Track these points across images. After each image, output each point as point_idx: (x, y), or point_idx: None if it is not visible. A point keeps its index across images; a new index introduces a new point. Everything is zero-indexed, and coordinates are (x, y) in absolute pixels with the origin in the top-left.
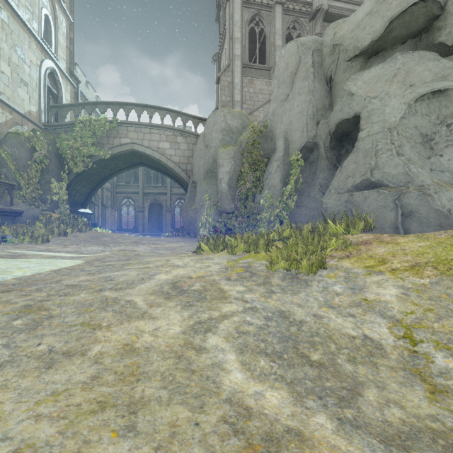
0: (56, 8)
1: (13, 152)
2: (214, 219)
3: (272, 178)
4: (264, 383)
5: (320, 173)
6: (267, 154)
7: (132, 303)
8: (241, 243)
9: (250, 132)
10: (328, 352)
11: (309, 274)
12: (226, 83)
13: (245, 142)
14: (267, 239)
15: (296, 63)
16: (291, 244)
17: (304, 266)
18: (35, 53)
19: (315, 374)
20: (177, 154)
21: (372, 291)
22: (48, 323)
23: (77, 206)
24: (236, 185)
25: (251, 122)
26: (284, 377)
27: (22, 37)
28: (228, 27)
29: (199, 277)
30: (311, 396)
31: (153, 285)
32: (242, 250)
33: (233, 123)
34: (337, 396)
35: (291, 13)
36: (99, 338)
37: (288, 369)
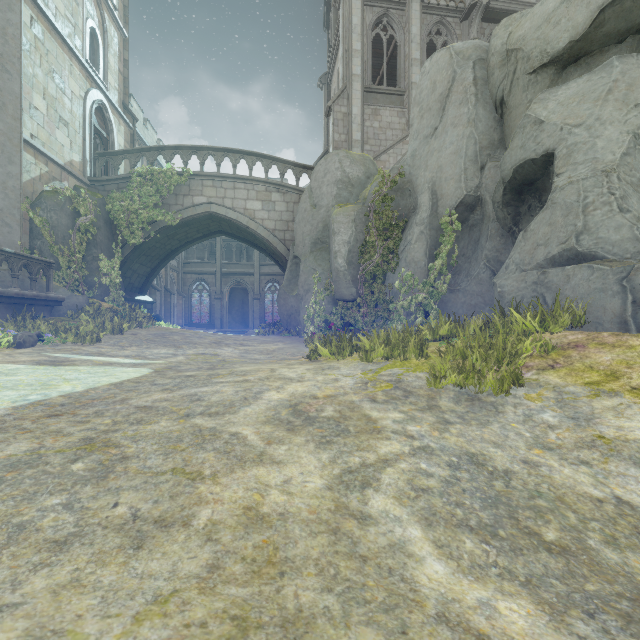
0: (106, 18)
1: (50, 218)
2: (325, 309)
3: (412, 249)
4: (484, 583)
5: (486, 241)
6: (404, 215)
7: (240, 437)
8: (381, 346)
9: (379, 184)
10: (568, 526)
11: (498, 395)
12: (339, 115)
13: (371, 198)
14: (420, 339)
15: (448, 81)
16: (459, 347)
17: (488, 382)
18: (77, 81)
19: (561, 568)
20: (271, 218)
21: (609, 423)
22: (122, 468)
23: (133, 292)
24: (359, 260)
25: (380, 170)
26: (512, 572)
27: (61, 59)
28: (342, 36)
29: (329, 397)
30: (573, 610)
31: (264, 409)
32: (381, 356)
33: (353, 171)
34: (618, 612)
35: (433, 11)
36: (204, 496)
37: (514, 556)
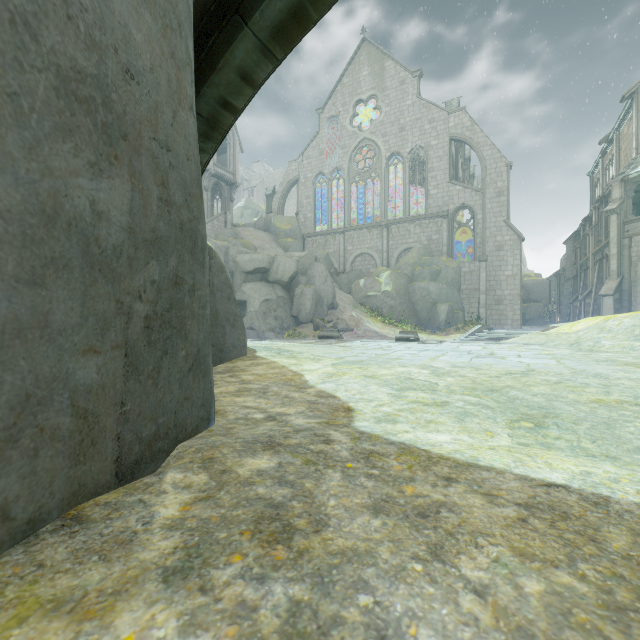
0: None
1: None
2: None
3: None
4: None
5: None
6: None
7: None
8: None
9: None
10: None
11: None
12: None
13: None
14: None
15: None
16: None
17: None
18: None
19: None
20: None
21: None
22: None
23: None
24: None
25: None
26: None
27: None
28: None
29: None
30: None
31: None
32: None
33: None
34: None
35: None
36: None
37: None
